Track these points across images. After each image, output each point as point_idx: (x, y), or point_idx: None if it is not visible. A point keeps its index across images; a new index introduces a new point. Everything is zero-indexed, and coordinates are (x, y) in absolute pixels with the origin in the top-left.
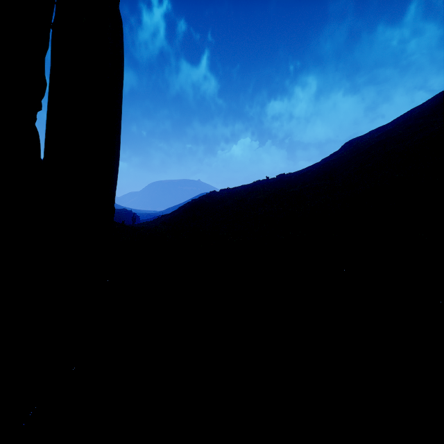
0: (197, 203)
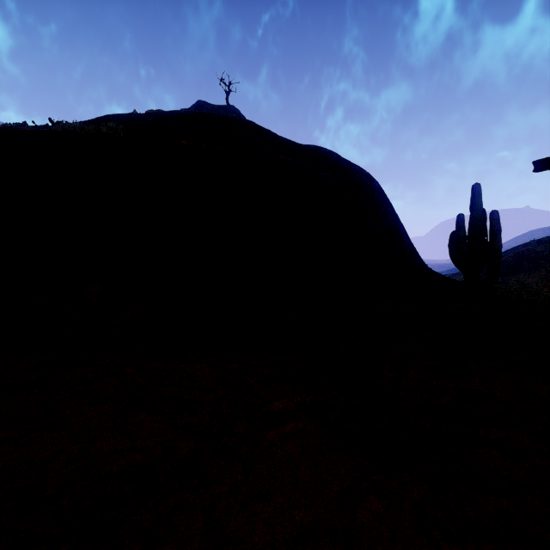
0: (521, 253)
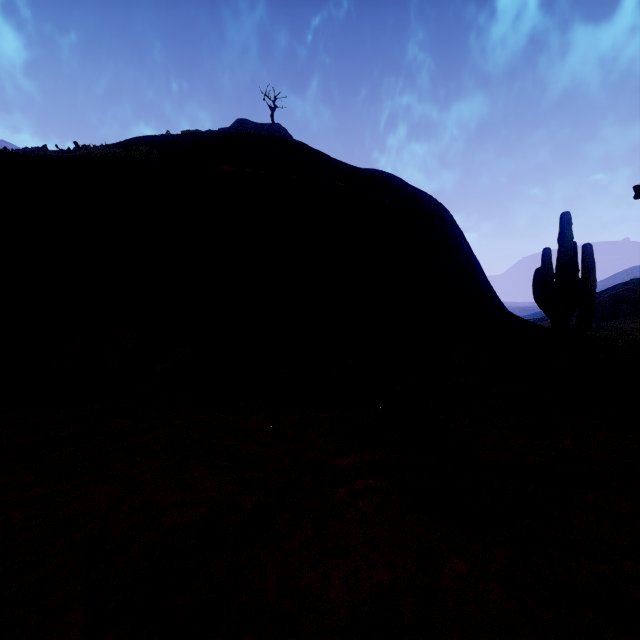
0: (619, 294)
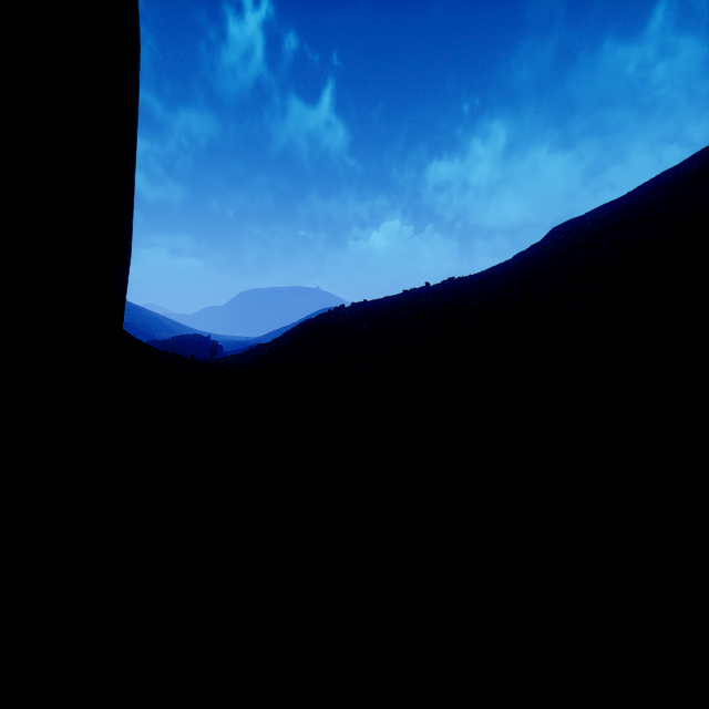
0: (314, 326)
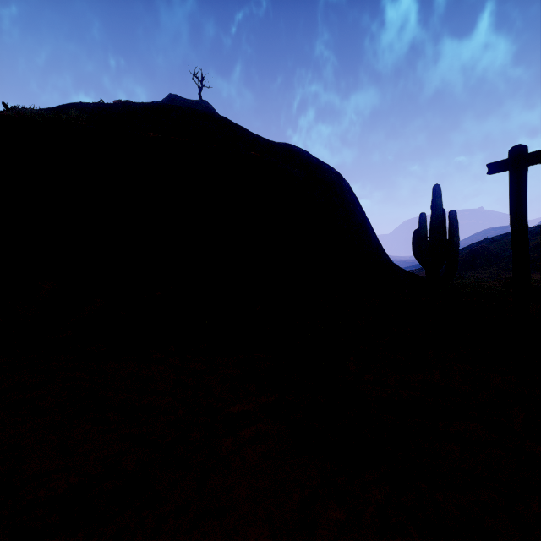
0: (476, 250)
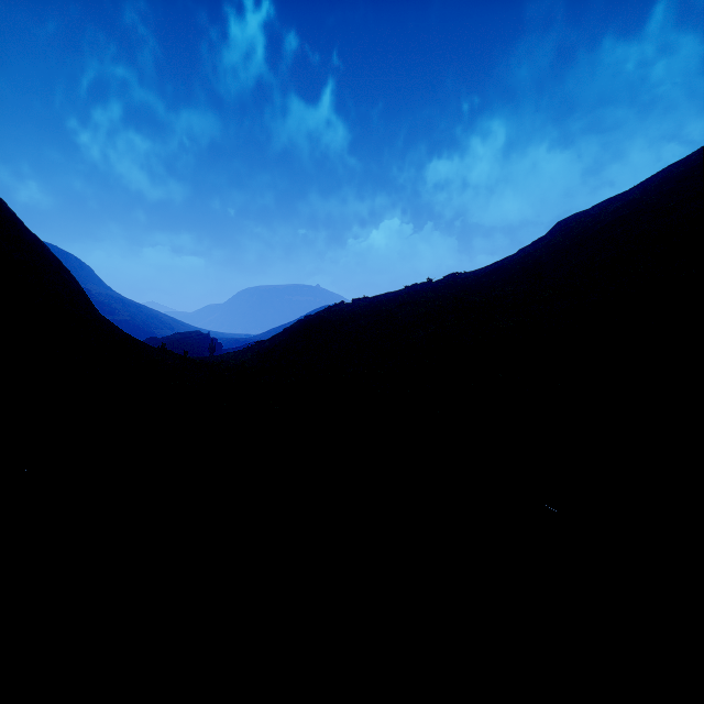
0: (313, 322)
